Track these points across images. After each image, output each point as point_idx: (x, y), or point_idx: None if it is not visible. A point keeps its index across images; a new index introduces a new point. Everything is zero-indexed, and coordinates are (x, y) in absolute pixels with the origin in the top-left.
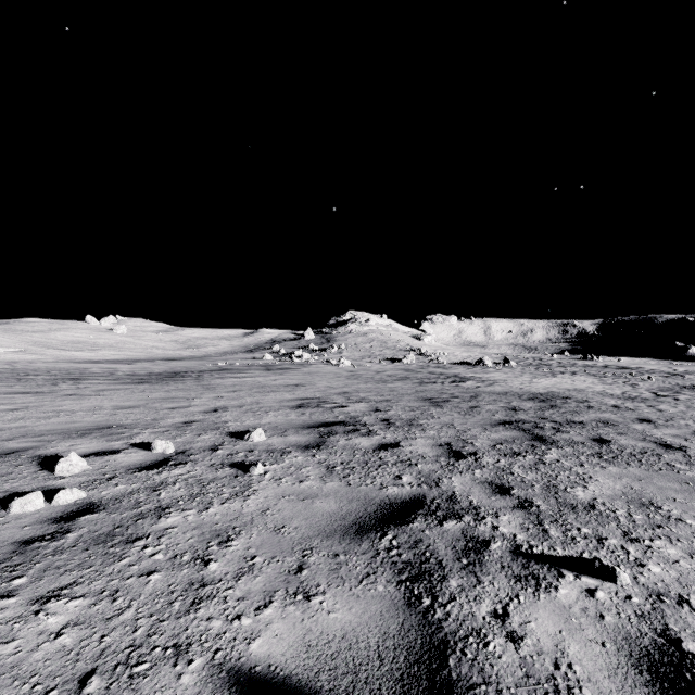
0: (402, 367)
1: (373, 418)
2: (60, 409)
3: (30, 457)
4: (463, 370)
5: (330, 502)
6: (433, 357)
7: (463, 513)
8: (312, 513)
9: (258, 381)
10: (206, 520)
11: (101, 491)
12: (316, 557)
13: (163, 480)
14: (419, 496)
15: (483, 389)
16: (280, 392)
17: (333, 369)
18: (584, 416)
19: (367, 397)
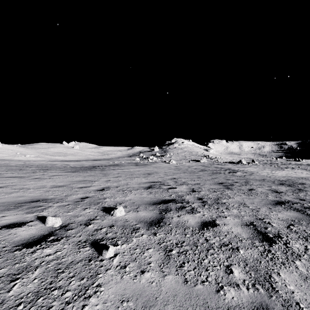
0: (200, 164)
1: (192, 197)
2: (23, 187)
3: None
4: (232, 166)
5: None
6: (215, 159)
7: None
8: None
9: (130, 171)
10: None
11: None
12: None
13: (29, 263)
14: None
15: (249, 177)
16: (140, 178)
17: (167, 165)
18: None
19: (186, 182)
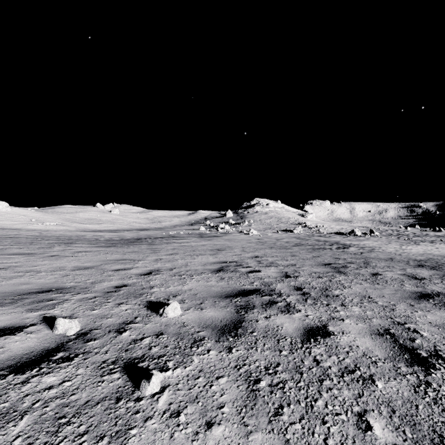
0: (294, 236)
1: (286, 286)
2: (30, 269)
3: None
4: (340, 239)
5: None
6: (315, 229)
7: None
8: None
9: (192, 246)
10: None
11: None
12: None
13: (14, 404)
14: None
15: (368, 255)
16: (206, 255)
17: (246, 237)
18: None
19: (275, 262)
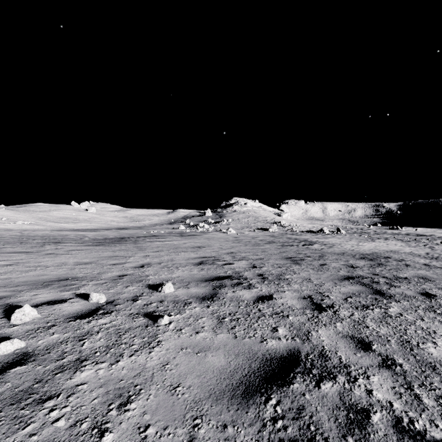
0: (269, 234)
1: (251, 273)
2: (38, 265)
3: (0, 305)
4: (310, 236)
5: (220, 356)
6: (289, 228)
7: (335, 372)
8: (204, 368)
9: (174, 244)
10: (114, 376)
11: (38, 340)
12: (205, 429)
13: (90, 329)
14: (295, 351)
15: (326, 250)
16: (188, 252)
17: (224, 236)
18: (406, 272)
19: (247, 256)
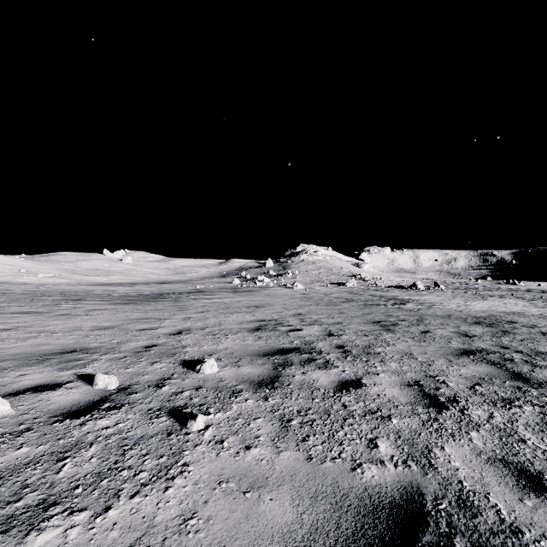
0: (346, 290)
1: (327, 344)
2: (43, 330)
3: None
4: (399, 293)
5: (284, 500)
6: (372, 282)
7: (499, 545)
8: (256, 530)
9: (225, 302)
10: (93, 544)
11: None
12: None
13: (80, 438)
14: (413, 492)
15: (425, 311)
16: (242, 313)
17: (289, 292)
18: None
19: (319, 320)
